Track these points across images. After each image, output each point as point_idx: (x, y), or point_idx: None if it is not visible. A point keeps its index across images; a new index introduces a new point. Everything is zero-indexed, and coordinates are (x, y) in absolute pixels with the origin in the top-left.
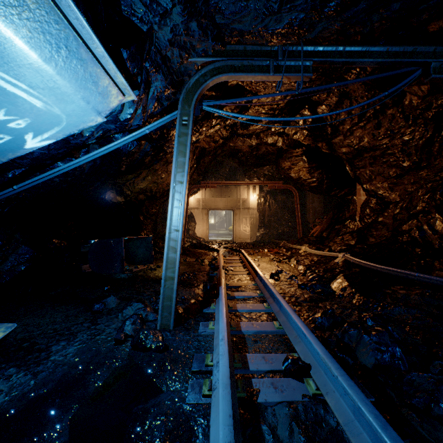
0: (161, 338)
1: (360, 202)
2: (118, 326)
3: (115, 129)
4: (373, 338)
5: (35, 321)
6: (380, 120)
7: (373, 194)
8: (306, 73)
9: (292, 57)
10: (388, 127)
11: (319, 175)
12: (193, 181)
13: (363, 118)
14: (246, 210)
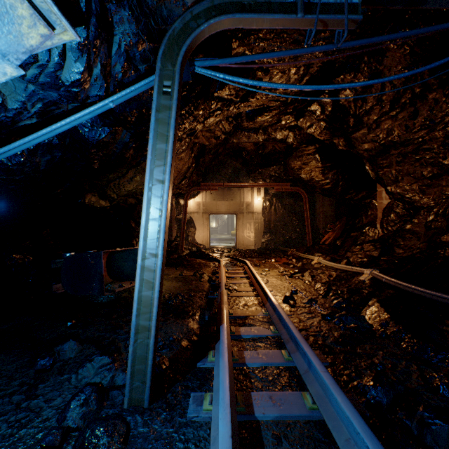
0: (123, 440)
1: (382, 206)
2: (64, 401)
3: (59, 99)
4: None
5: None
6: (417, 108)
7: (399, 197)
8: (353, 14)
9: None
10: (428, 115)
11: (334, 176)
12: (192, 182)
13: (396, 105)
14: (250, 214)
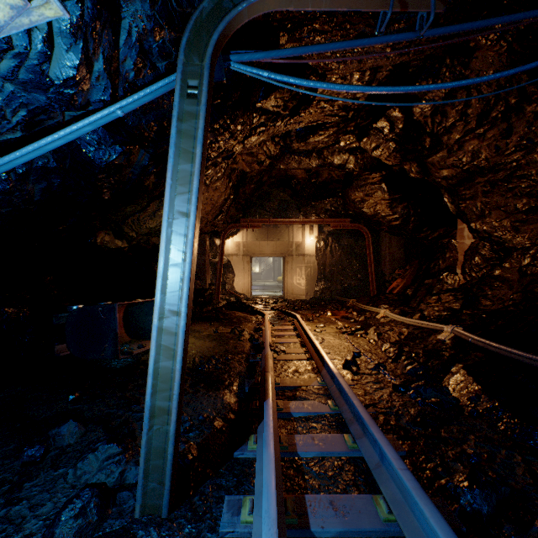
0: None
1: (464, 248)
2: (55, 508)
3: (49, 104)
4: None
5: None
6: (511, 124)
7: (486, 236)
8: None
9: None
10: (525, 133)
11: (404, 210)
12: (230, 218)
13: (485, 121)
14: (301, 257)
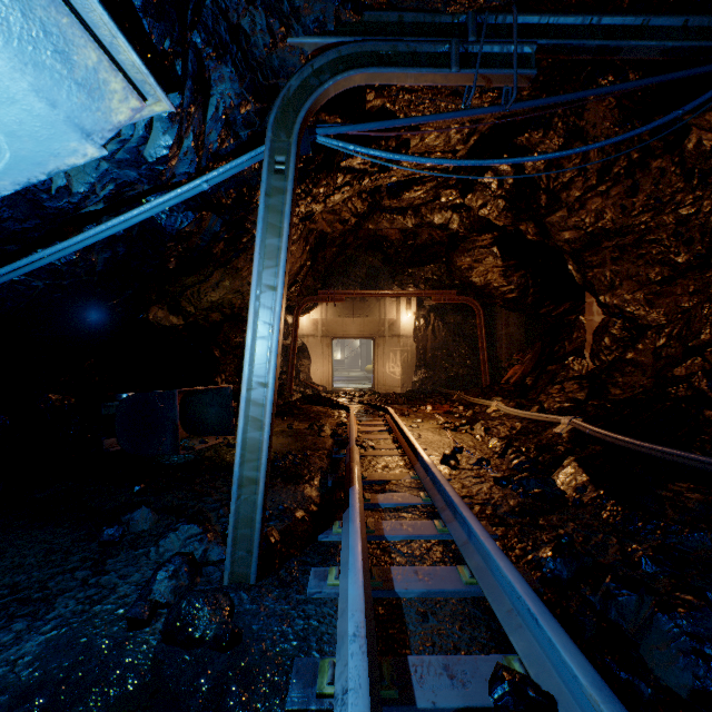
0: (227, 614)
1: (593, 326)
2: (144, 577)
3: (138, 179)
4: (682, 623)
5: None
6: (637, 181)
7: (617, 311)
8: (525, 68)
9: (495, 36)
10: (652, 191)
11: (521, 280)
12: (306, 289)
13: (607, 177)
14: (396, 338)
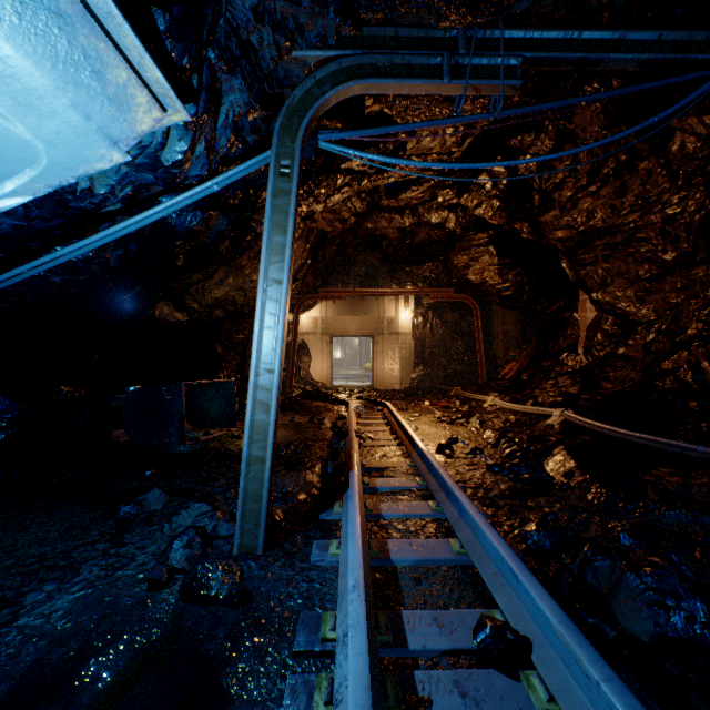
0: (238, 577)
1: (586, 322)
2: (160, 549)
3: (155, 182)
4: (647, 580)
5: (9, 539)
6: (625, 181)
7: (608, 308)
8: (511, 78)
9: (484, 49)
10: (640, 192)
11: (516, 277)
12: (306, 287)
13: (597, 178)
14: (394, 336)
